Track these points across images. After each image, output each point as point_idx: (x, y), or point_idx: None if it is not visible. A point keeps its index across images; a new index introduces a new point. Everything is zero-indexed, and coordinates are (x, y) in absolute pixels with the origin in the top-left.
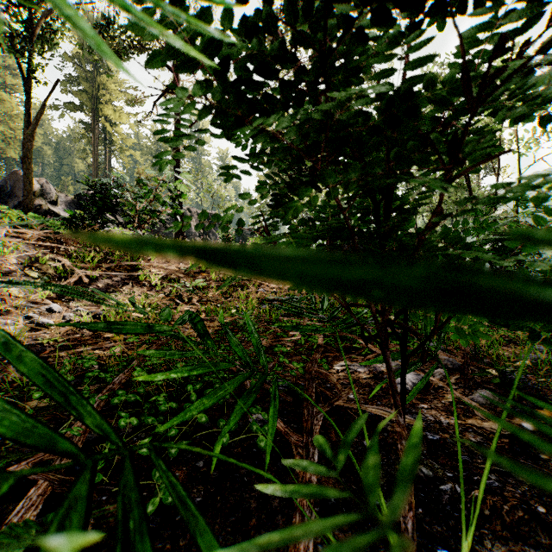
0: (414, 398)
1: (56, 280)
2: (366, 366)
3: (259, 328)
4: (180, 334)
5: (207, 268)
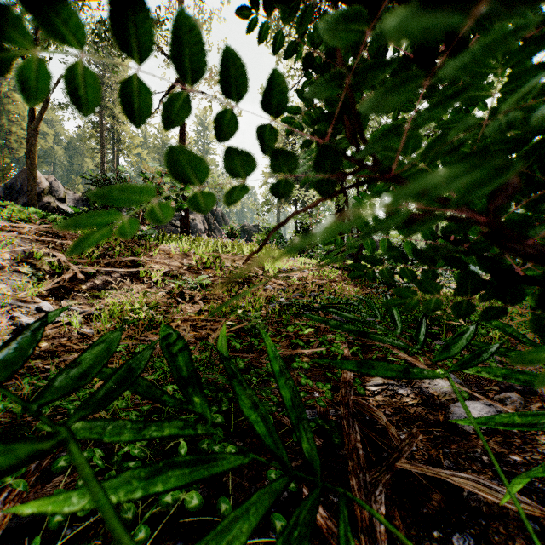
0: (493, 443)
1: (51, 277)
2: (407, 385)
3: (268, 330)
4: (143, 380)
5: (211, 264)
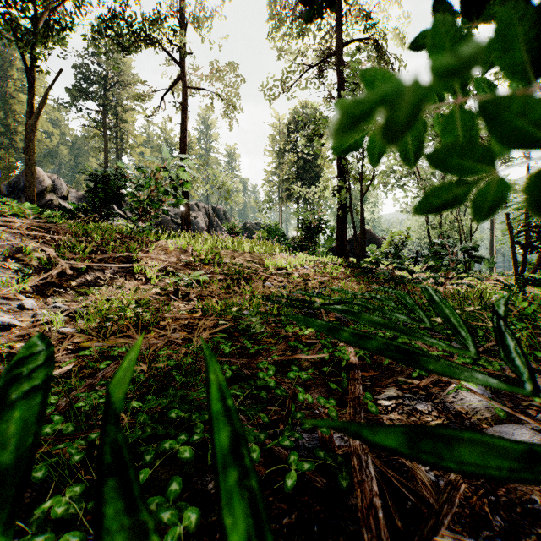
0: None
1: (39, 273)
2: (427, 399)
3: (265, 330)
4: None
5: (210, 260)
